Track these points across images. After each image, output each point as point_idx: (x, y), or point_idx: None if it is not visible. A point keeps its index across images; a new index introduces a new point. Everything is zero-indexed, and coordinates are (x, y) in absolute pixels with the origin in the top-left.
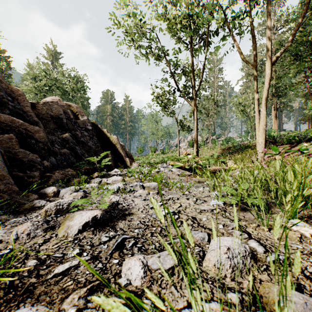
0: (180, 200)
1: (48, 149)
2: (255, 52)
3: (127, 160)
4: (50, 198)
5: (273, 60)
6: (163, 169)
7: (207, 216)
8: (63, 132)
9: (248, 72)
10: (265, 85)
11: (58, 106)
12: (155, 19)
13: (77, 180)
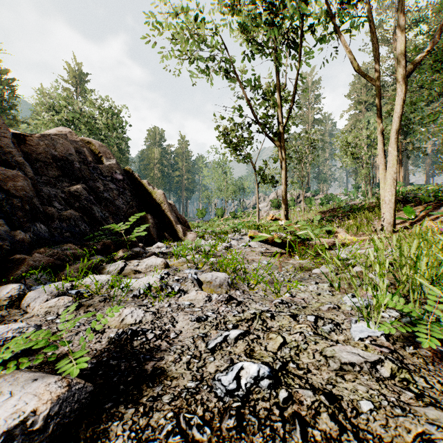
0: (278, 319)
1: (31, 209)
2: (378, 60)
3: (179, 228)
4: (1, 311)
5: (410, 69)
6: (236, 243)
7: (369, 390)
8: (73, 182)
9: (358, 100)
10: (397, 109)
11: (67, 141)
12: (223, 13)
13: (73, 267)
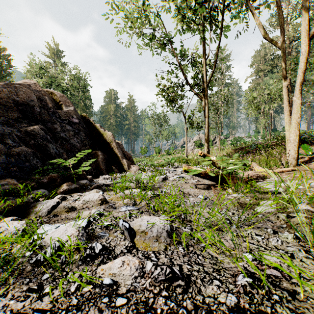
0: None
1: None
2: (283, 28)
3: (124, 162)
4: None
5: (312, 33)
6: (171, 175)
7: None
8: (32, 124)
9: (258, 69)
10: (301, 66)
11: (29, 90)
12: None
13: None
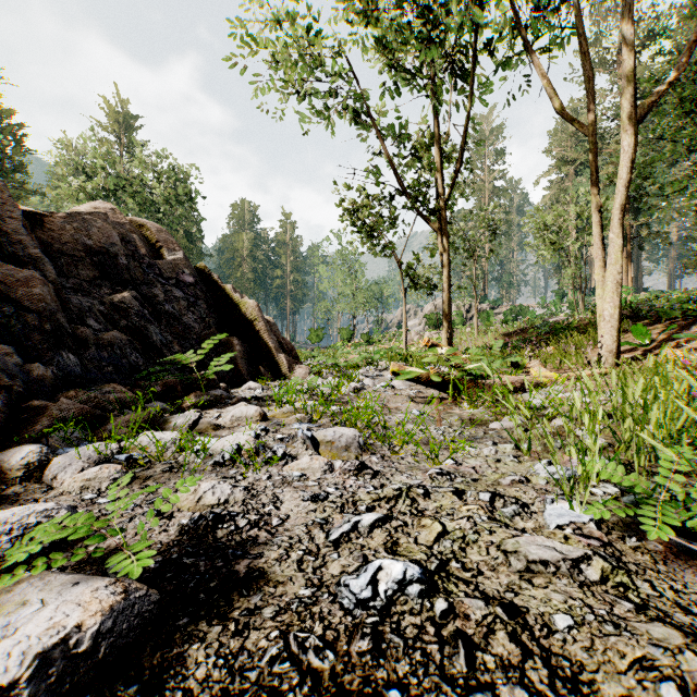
0: (435, 498)
1: (54, 330)
2: (593, 96)
3: (282, 360)
4: (13, 487)
5: (642, 112)
6: (371, 382)
7: (567, 599)
8: (117, 288)
9: (563, 158)
10: (622, 174)
11: (107, 223)
12: (351, 23)
13: (121, 420)
